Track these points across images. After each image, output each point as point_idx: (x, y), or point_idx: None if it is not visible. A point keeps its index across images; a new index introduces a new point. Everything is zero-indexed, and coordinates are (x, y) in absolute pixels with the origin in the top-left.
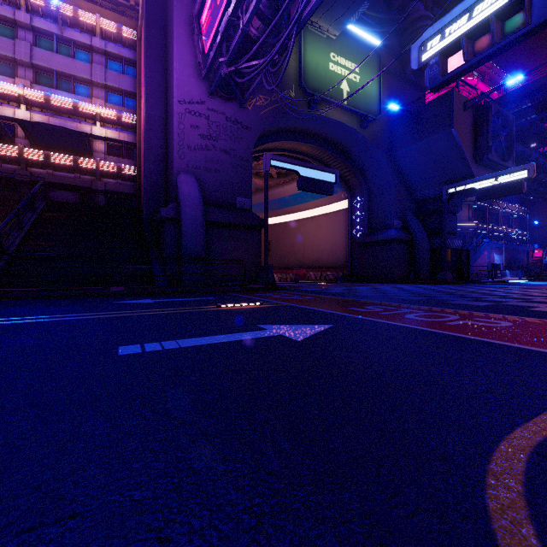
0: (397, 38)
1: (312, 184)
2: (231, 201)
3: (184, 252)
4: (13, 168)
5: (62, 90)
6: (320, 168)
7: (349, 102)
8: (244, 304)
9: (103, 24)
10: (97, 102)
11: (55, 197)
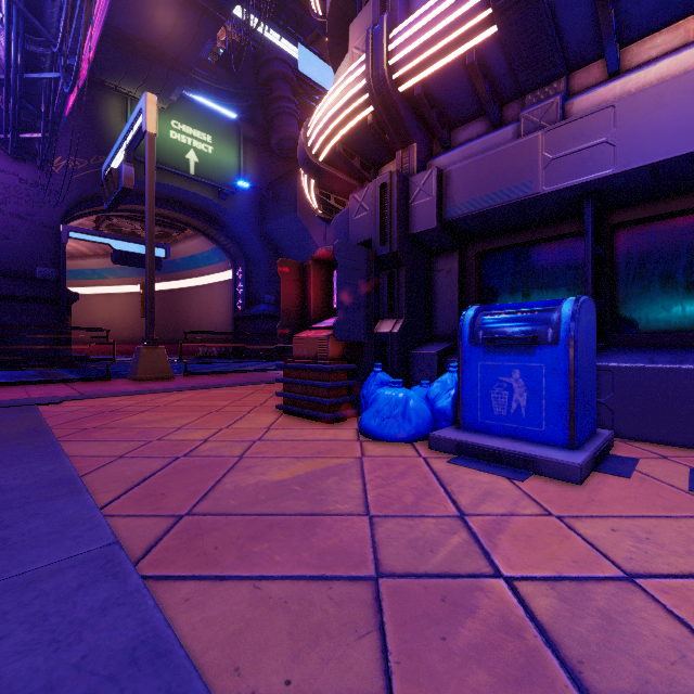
0: (264, 112)
1: (131, 258)
2: (28, 271)
3: None
4: None
5: None
6: (144, 242)
7: (199, 172)
8: None
9: None
10: None
11: None
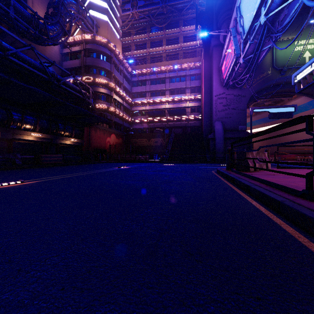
0: None
1: (277, 115)
2: (236, 128)
3: (216, 150)
4: (164, 124)
5: (177, 94)
6: (283, 106)
7: None
8: None
9: (189, 65)
10: (187, 94)
11: (175, 131)
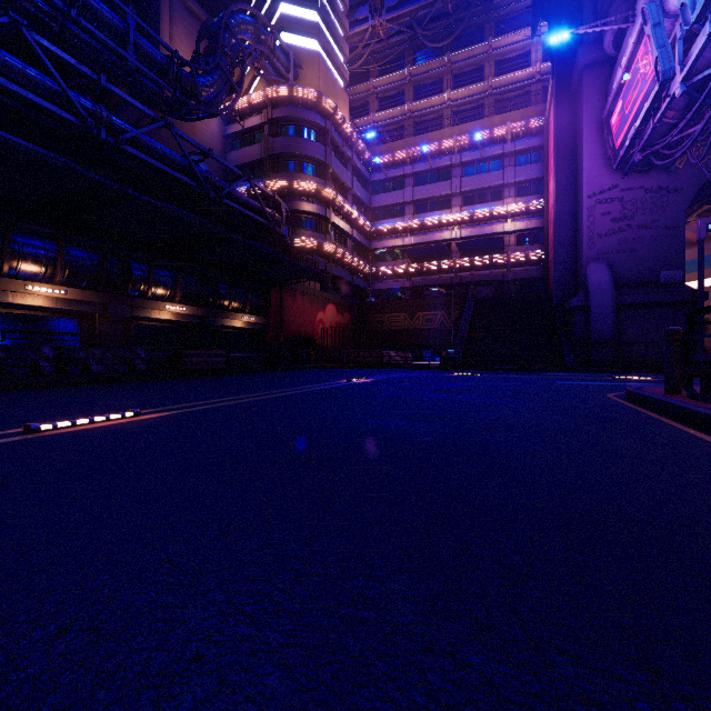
0: None
1: None
2: (651, 277)
3: (592, 336)
4: (449, 277)
5: (480, 202)
6: None
7: None
8: (634, 377)
9: (513, 128)
10: (508, 201)
11: (475, 293)
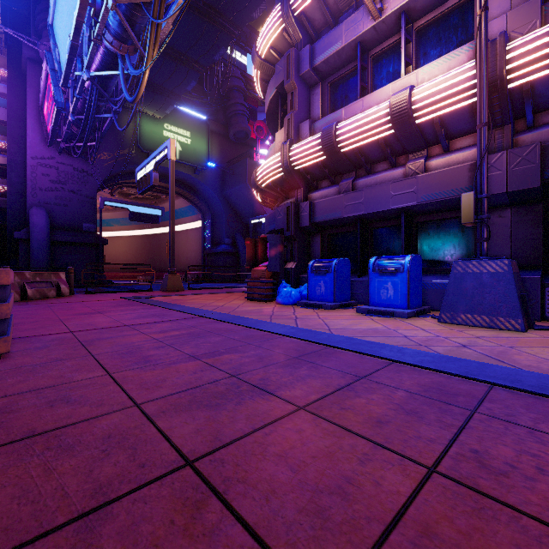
0: (224, 113)
1: (140, 217)
2: (78, 226)
3: (32, 263)
4: None
5: None
6: (148, 206)
7: (182, 157)
8: None
9: None
10: None
11: None
